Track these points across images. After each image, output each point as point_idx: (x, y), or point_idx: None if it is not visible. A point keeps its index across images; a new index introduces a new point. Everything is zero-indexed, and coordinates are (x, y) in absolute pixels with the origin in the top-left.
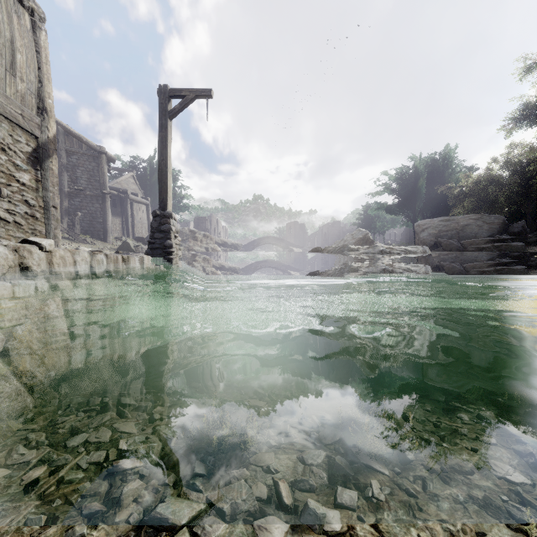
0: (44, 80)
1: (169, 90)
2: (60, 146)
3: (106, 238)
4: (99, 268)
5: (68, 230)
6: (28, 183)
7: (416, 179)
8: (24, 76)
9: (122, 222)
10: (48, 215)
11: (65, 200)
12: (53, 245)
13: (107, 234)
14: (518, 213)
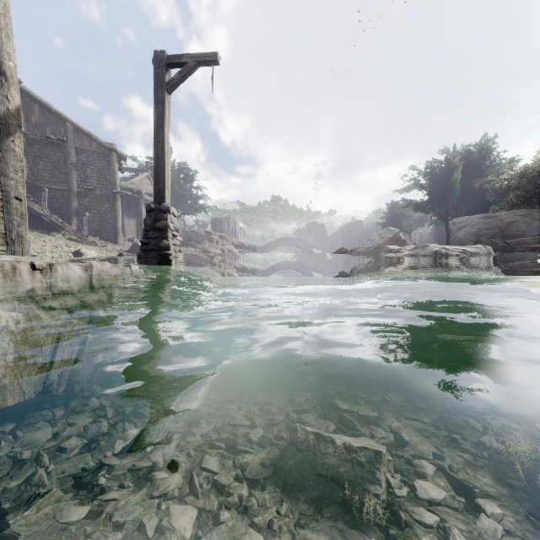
0: (1, 36)
1: (166, 56)
2: (69, 144)
3: (116, 240)
4: None
5: (75, 231)
6: None
7: (449, 174)
8: None
9: (137, 224)
10: (8, 208)
11: (74, 201)
12: None
13: (118, 235)
14: None
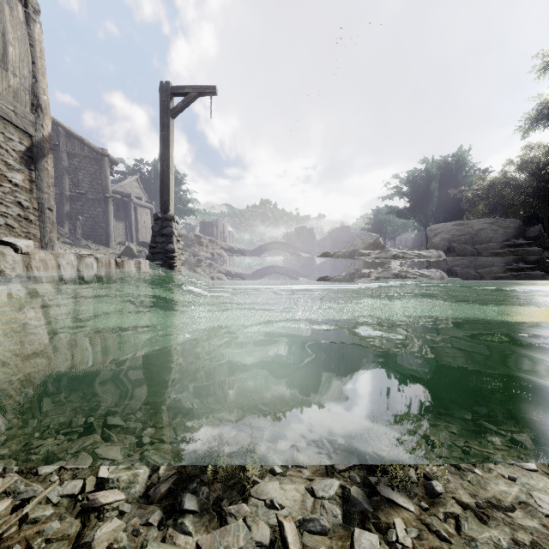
0: (38, 76)
1: (171, 87)
2: (62, 148)
3: (108, 243)
4: (88, 273)
5: (69, 234)
6: (21, 183)
7: (428, 183)
8: (17, 71)
9: (126, 227)
10: (43, 217)
11: (66, 204)
12: (31, 246)
13: (110, 239)
14: (534, 217)
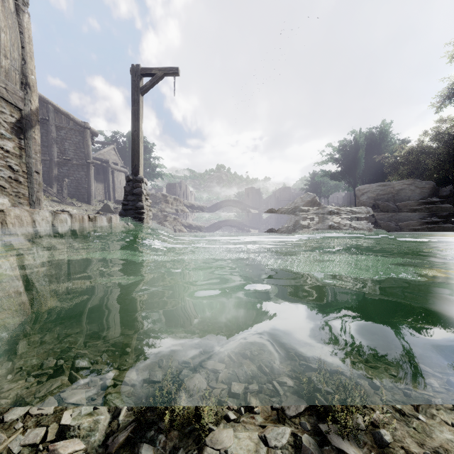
0: (27, 58)
1: (140, 68)
2: (51, 122)
3: (90, 201)
4: (62, 228)
5: (57, 194)
6: (11, 150)
7: (356, 150)
8: (8, 54)
9: (105, 188)
10: (31, 179)
11: (54, 169)
12: (6, 204)
13: (91, 197)
14: (445, 179)
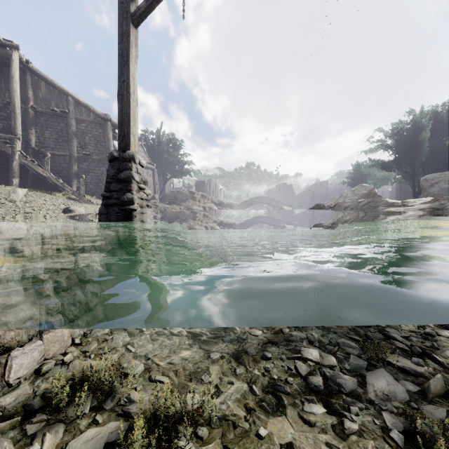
0: None
1: None
2: (71, 115)
3: None
4: None
5: (73, 191)
6: None
7: (416, 133)
8: None
9: None
10: None
11: (74, 165)
12: None
13: None
14: None
